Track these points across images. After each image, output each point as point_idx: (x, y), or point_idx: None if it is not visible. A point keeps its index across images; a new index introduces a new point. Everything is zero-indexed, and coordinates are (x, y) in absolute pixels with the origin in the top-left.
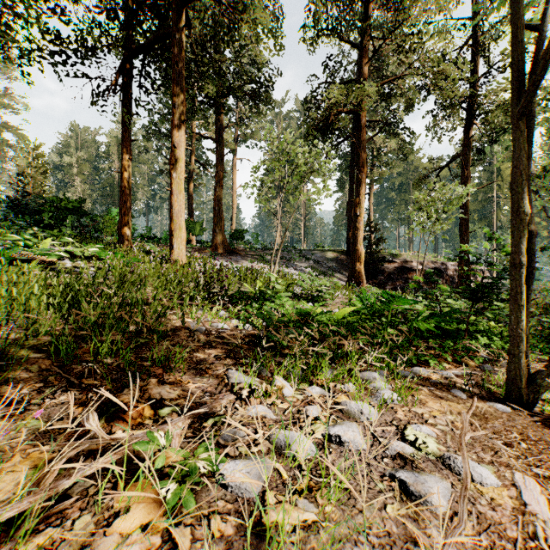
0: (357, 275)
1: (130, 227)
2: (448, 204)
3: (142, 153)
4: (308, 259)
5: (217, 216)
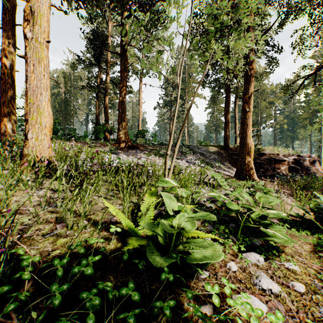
0: (246, 167)
1: (12, 118)
2: (318, 104)
3: (77, 80)
4: (195, 153)
5: (121, 117)
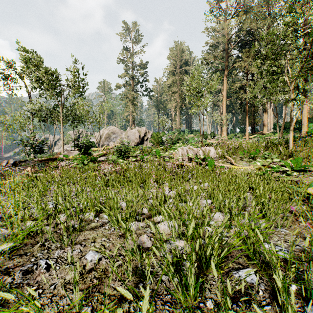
0: None
1: None
2: None
3: None
4: None
5: None
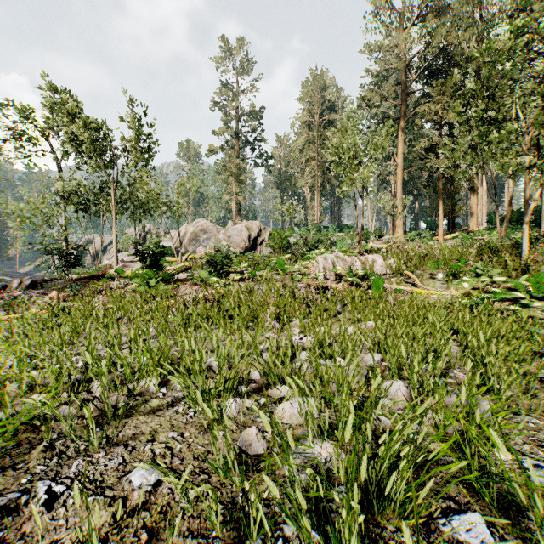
0: None
1: None
2: None
3: None
4: None
5: None
